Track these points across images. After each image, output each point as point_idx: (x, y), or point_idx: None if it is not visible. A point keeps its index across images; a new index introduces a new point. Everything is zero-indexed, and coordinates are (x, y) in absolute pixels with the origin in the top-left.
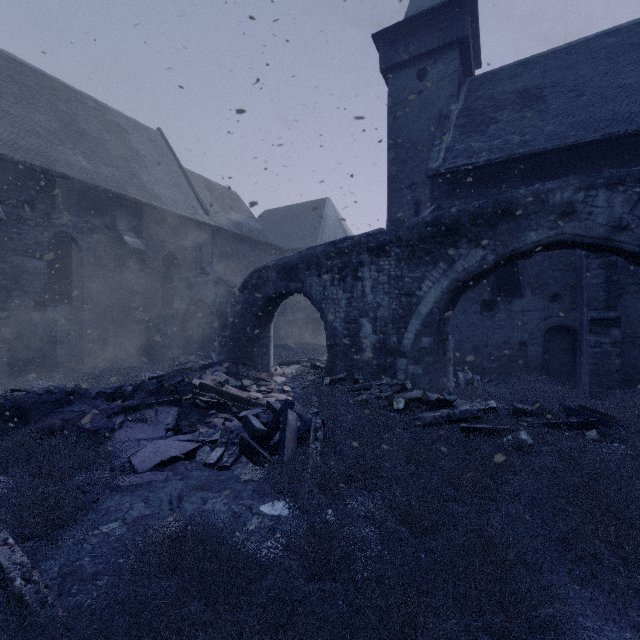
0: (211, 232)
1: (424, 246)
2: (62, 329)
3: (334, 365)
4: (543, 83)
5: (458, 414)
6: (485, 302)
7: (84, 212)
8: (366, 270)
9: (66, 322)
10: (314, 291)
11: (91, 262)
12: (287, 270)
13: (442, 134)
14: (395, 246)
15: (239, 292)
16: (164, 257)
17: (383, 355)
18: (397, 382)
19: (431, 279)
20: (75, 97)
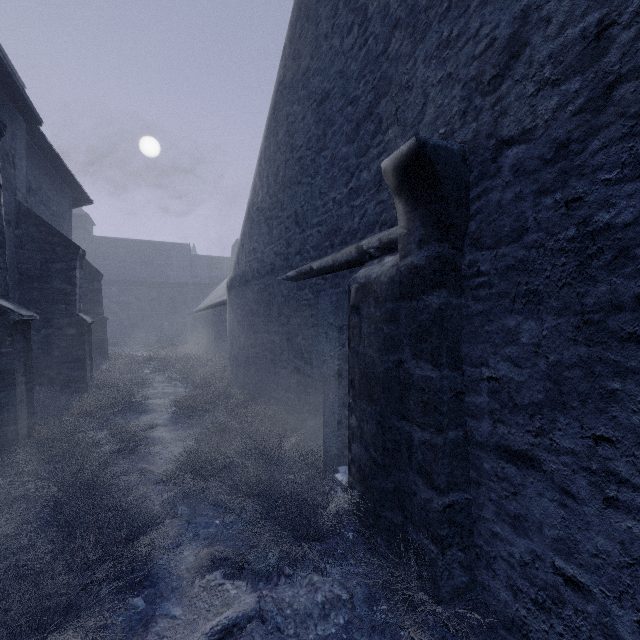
0: None
1: None
2: None
3: None
4: (111, 252)
5: None
6: None
7: None
8: None
9: None
10: None
11: None
12: None
13: None
14: None
15: None
16: None
17: None
18: None
19: None
20: None
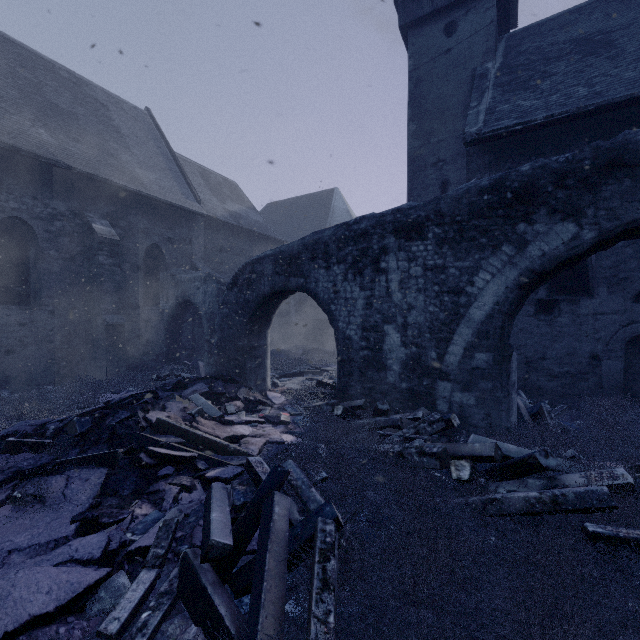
0: (204, 223)
1: (478, 222)
2: (13, 336)
3: (347, 387)
4: (609, 27)
5: (573, 499)
6: (541, 302)
7: (43, 194)
8: (392, 259)
9: (19, 327)
10: (321, 288)
11: (52, 255)
12: (286, 261)
13: (479, 94)
14: (434, 224)
15: (228, 290)
16: (147, 250)
17: (416, 376)
18: (440, 417)
19: (489, 269)
20: (44, 66)
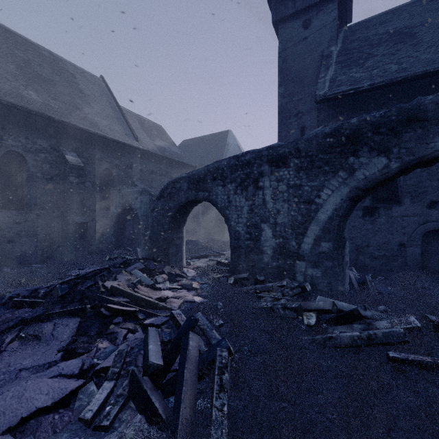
0: (140, 154)
1: (323, 156)
2: (12, 231)
3: (237, 265)
4: (412, 24)
5: (381, 336)
6: (367, 208)
7: (32, 135)
8: (266, 180)
9: (16, 225)
10: (219, 199)
11: (38, 176)
12: (196, 181)
13: (326, 69)
14: (294, 157)
15: (157, 200)
16: (102, 173)
17: (282, 257)
18: (298, 285)
19: (330, 187)
20: (32, 48)
